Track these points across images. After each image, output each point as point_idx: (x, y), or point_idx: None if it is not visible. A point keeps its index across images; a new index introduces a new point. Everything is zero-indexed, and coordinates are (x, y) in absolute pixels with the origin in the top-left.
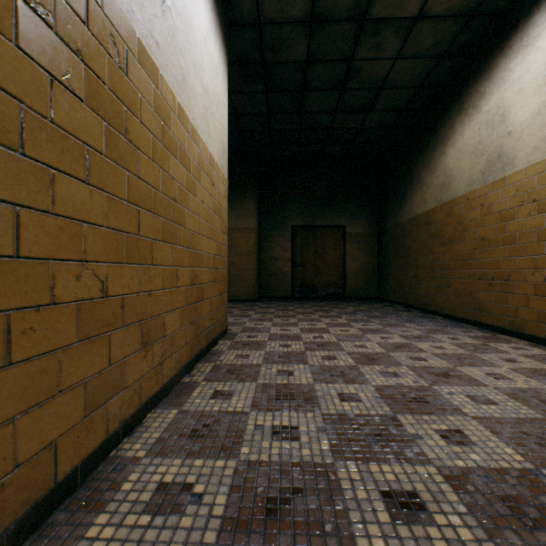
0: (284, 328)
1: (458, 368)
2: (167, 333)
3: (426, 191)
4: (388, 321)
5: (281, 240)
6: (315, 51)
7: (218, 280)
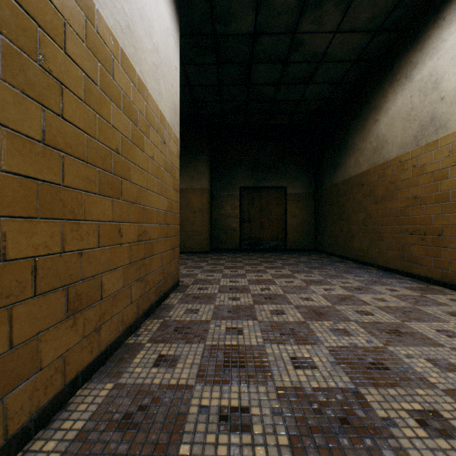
0: (233, 279)
1: (407, 323)
2: (106, 295)
3: (359, 155)
4: (328, 272)
5: (231, 199)
6: (261, 23)
7: (170, 235)
